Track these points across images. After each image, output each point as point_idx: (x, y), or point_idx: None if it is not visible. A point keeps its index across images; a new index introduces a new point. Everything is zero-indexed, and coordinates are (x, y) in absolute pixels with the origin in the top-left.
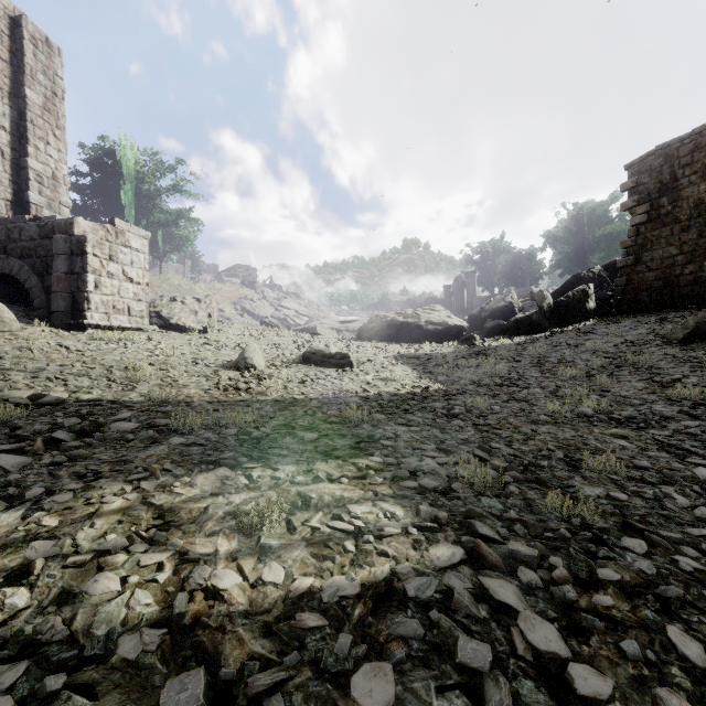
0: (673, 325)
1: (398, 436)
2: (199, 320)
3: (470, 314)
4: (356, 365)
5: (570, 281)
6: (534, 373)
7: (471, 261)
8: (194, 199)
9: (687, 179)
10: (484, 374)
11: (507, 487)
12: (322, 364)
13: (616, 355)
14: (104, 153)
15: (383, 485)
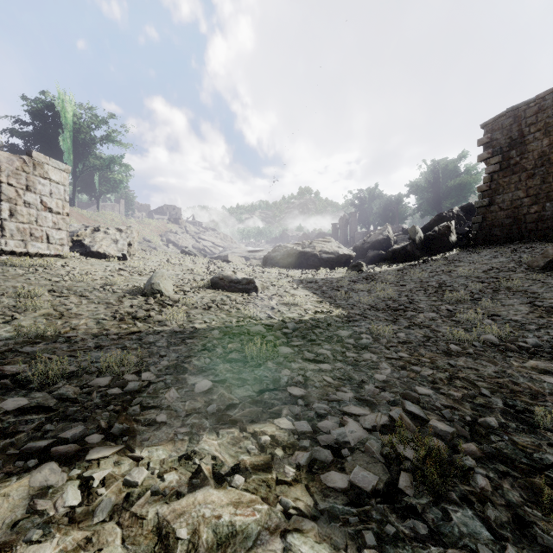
0: (528, 255)
1: (308, 378)
2: (119, 248)
3: (354, 246)
4: (261, 290)
5: (435, 219)
6: (421, 296)
7: (352, 205)
8: (125, 147)
9: (533, 135)
10: (378, 298)
11: (473, 477)
12: (229, 289)
13: (489, 280)
14: (45, 106)
15: (297, 485)
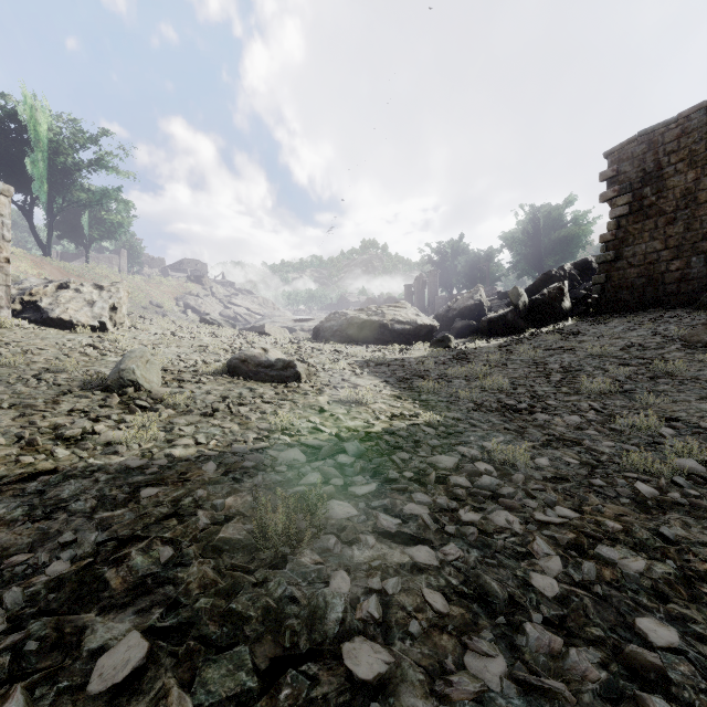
0: (677, 326)
1: (391, 600)
2: (95, 313)
3: (436, 314)
4: (306, 377)
5: (542, 279)
6: (545, 387)
7: (431, 262)
8: (124, 176)
9: (673, 167)
10: (483, 389)
11: None
12: (256, 376)
13: (635, 362)
14: (5, 114)
15: None
